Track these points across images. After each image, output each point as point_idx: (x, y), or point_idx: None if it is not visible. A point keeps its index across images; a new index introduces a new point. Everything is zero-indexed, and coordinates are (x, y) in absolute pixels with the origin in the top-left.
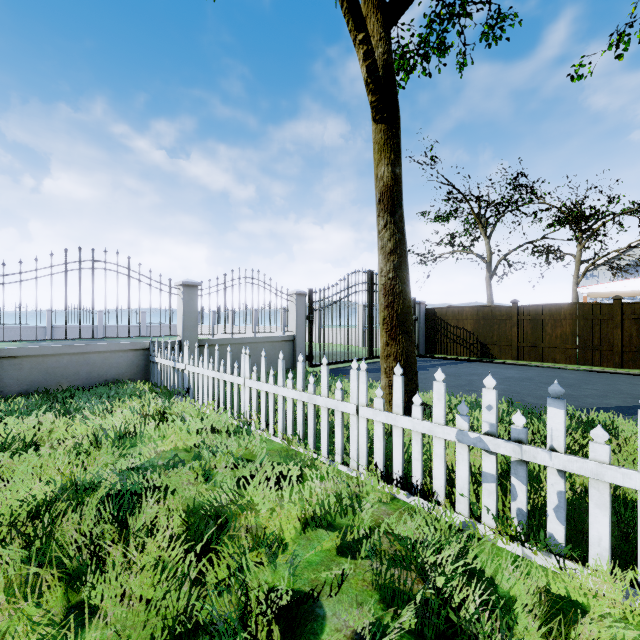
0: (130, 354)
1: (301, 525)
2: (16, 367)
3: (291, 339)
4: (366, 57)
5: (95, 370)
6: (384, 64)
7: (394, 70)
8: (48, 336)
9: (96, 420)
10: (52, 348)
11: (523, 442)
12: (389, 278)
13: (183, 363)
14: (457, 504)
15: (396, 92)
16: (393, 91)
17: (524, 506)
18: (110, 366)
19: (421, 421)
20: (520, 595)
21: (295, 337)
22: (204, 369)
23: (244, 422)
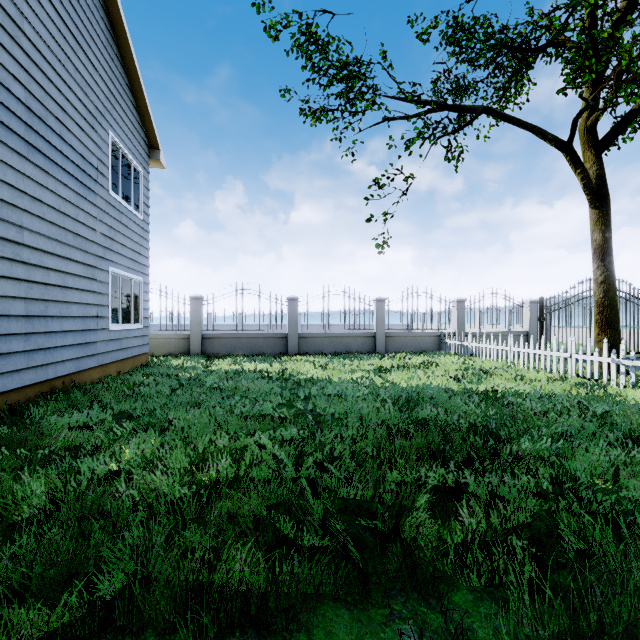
0: (432, 338)
1: (547, 380)
2: (392, 341)
3: (525, 334)
4: (582, 180)
5: (418, 345)
6: (596, 176)
7: (604, 177)
8: (327, 331)
9: (451, 358)
10: (403, 333)
11: (633, 360)
12: (600, 297)
13: (467, 342)
14: (611, 384)
15: (606, 190)
16: (603, 190)
17: (633, 380)
18: (424, 343)
19: (597, 357)
20: (618, 392)
21: (528, 333)
22: (483, 344)
23: (512, 364)
